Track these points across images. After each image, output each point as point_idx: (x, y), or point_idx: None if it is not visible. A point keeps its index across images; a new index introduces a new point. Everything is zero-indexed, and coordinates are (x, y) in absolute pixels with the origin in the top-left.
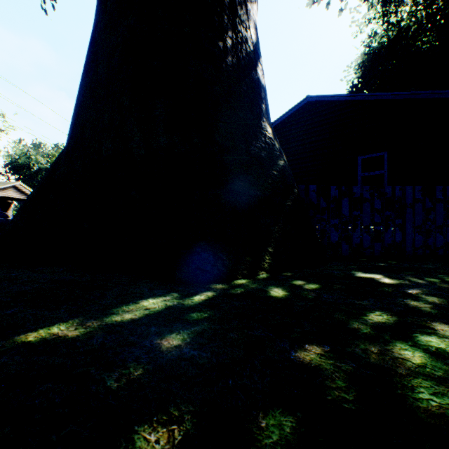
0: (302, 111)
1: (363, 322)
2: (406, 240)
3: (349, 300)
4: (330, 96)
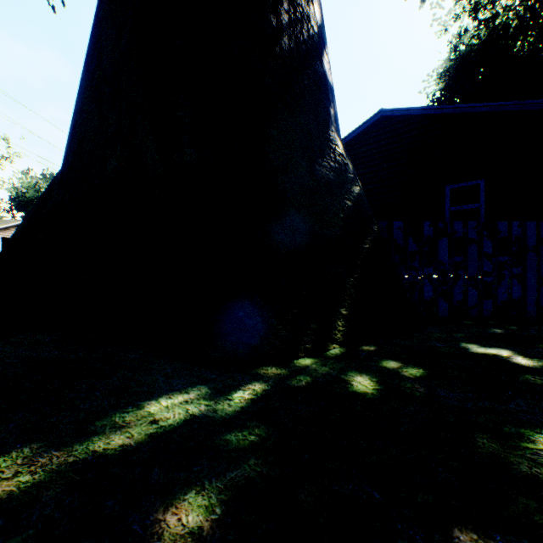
0: (373, 130)
1: (535, 458)
2: (527, 296)
3: (484, 403)
4: (409, 109)
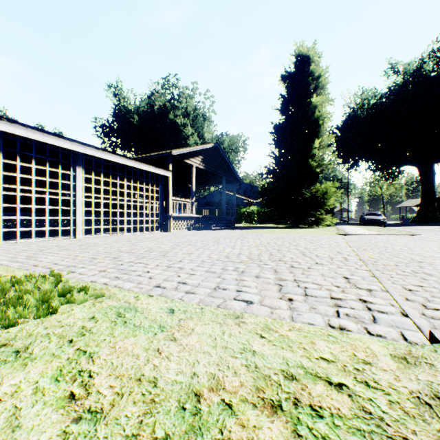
0: None
1: None
2: None
3: None
4: None
